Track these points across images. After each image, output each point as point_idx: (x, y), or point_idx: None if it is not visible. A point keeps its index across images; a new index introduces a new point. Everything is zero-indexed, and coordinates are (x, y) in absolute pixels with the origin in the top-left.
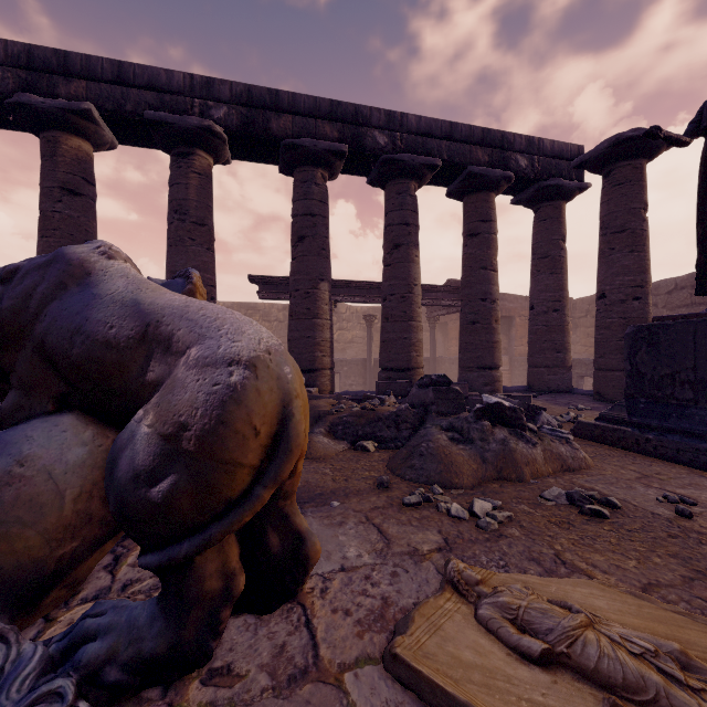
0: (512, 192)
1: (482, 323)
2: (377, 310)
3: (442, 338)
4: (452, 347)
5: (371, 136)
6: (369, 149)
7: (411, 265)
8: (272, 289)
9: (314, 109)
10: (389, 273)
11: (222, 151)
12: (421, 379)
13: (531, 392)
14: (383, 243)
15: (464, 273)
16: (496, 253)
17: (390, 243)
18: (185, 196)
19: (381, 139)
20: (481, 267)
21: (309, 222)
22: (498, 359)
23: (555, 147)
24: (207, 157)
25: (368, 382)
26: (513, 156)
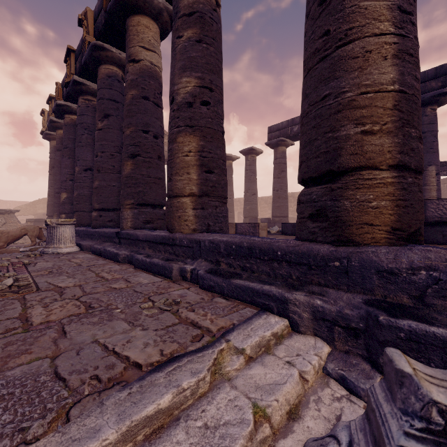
0: None
1: None
2: None
3: None
4: None
5: None
6: None
7: None
8: None
9: (423, 78)
10: None
11: None
12: None
13: None
14: None
15: None
16: None
17: None
18: None
19: None
20: None
21: None
22: None
23: None
24: None
25: None
26: None
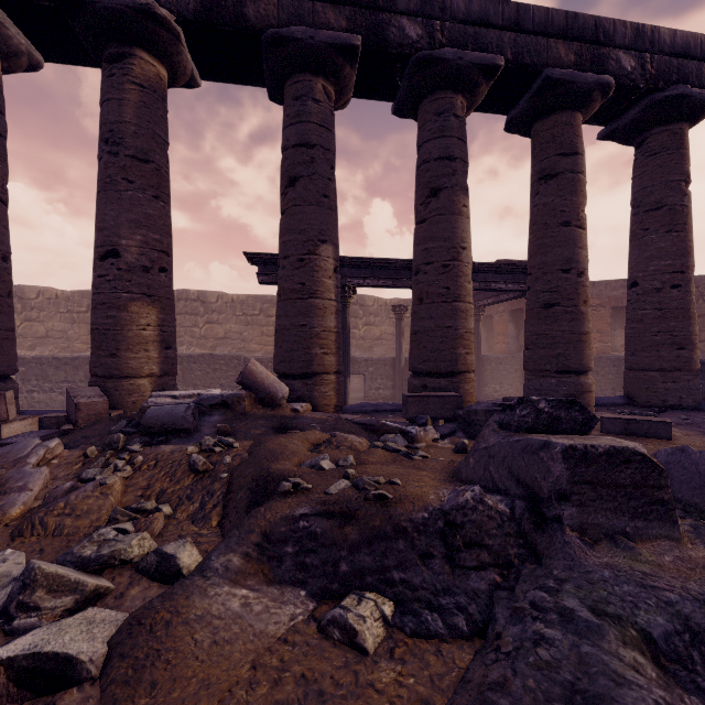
0: (602, 119)
1: (563, 304)
2: (409, 303)
3: (485, 334)
4: (498, 344)
5: (397, 25)
6: (393, 45)
7: (457, 219)
8: (274, 271)
9: None
10: (423, 232)
11: (178, 56)
12: (507, 409)
13: (636, 407)
14: (415, 190)
15: (534, 233)
16: (584, 201)
17: (425, 188)
18: (117, 116)
19: (412, 30)
20: (561, 223)
21: (304, 156)
22: (589, 359)
23: (676, 39)
24: (153, 63)
25: (397, 386)
26: (612, 53)
